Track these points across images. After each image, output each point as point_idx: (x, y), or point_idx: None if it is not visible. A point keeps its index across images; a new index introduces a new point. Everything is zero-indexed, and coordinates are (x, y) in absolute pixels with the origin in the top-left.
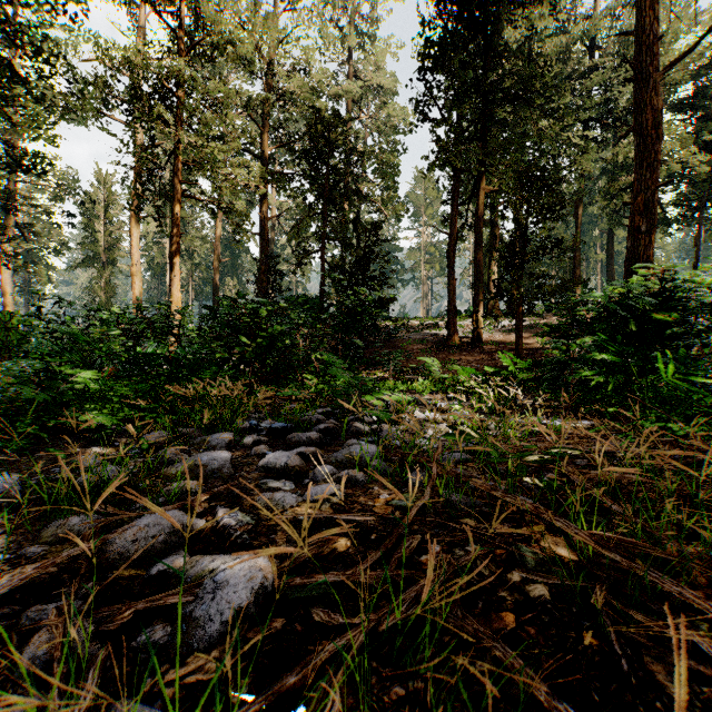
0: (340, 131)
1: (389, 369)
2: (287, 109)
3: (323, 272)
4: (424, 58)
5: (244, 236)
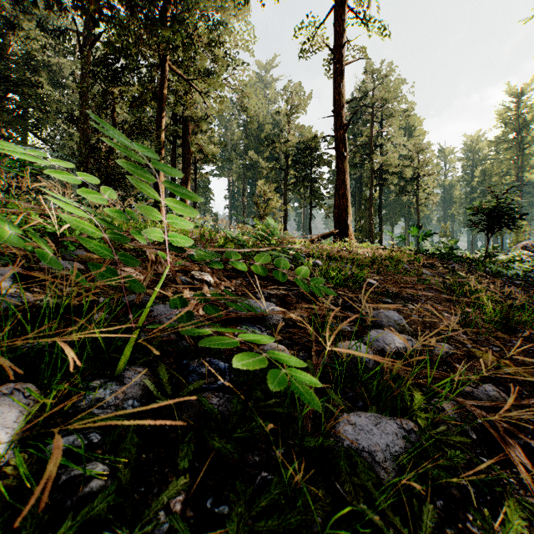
0: None
1: None
2: None
3: None
4: None
5: None
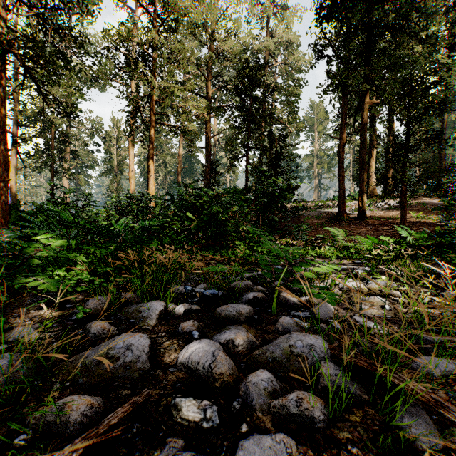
0: (259, 74)
1: (299, 238)
2: (223, 64)
3: (247, 170)
4: (321, 8)
5: (194, 148)
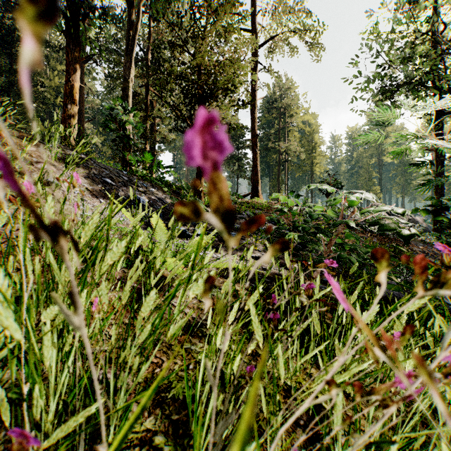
0: None
1: None
2: None
3: None
4: None
5: None
